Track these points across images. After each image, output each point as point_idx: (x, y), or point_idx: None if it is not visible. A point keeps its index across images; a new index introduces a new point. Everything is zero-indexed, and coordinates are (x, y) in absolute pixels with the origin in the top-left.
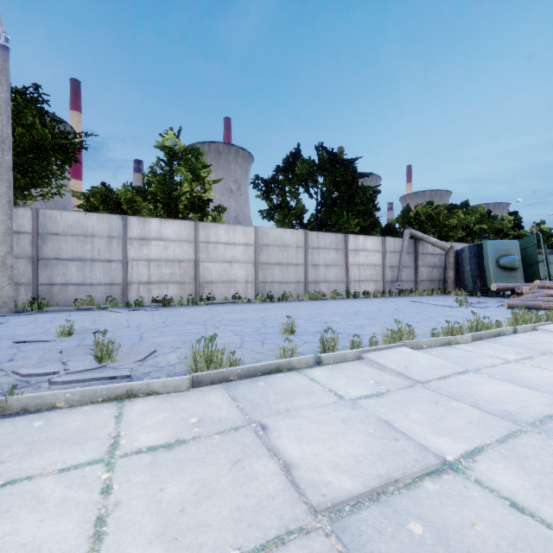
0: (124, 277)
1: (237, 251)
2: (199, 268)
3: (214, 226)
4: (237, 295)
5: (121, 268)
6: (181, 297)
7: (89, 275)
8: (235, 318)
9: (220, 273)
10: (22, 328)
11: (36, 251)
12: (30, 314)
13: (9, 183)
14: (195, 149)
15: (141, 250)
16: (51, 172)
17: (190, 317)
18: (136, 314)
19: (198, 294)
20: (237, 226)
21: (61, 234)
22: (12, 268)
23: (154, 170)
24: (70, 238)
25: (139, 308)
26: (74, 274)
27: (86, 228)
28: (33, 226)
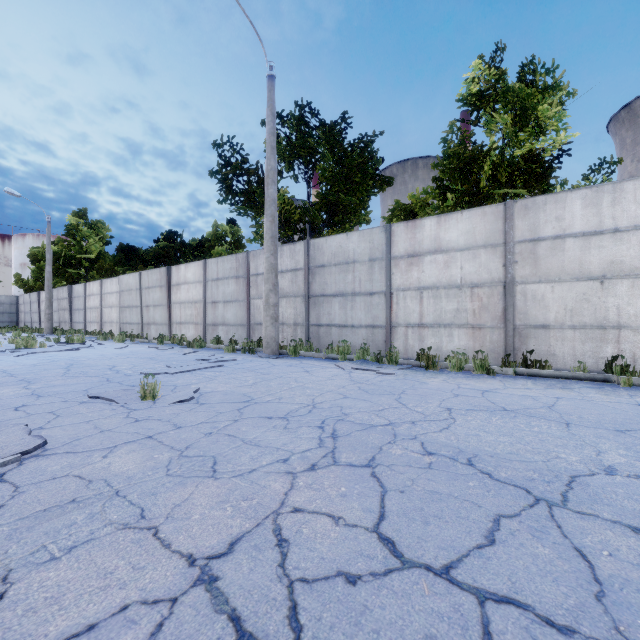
0: (387, 317)
1: (624, 249)
2: (513, 297)
3: (552, 201)
4: (624, 360)
5: (384, 303)
6: (465, 354)
7: (350, 314)
8: (466, 441)
9: (570, 306)
10: (202, 375)
11: (307, 287)
12: (279, 358)
13: (272, 217)
14: (526, 64)
15: (409, 273)
16: (363, 202)
17: (383, 404)
18: (342, 377)
19: (510, 350)
20: (624, 184)
21: (326, 265)
22: (275, 307)
23: (449, 144)
24: (333, 268)
25: (383, 366)
26: (337, 313)
27: (348, 253)
28: (305, 261)
